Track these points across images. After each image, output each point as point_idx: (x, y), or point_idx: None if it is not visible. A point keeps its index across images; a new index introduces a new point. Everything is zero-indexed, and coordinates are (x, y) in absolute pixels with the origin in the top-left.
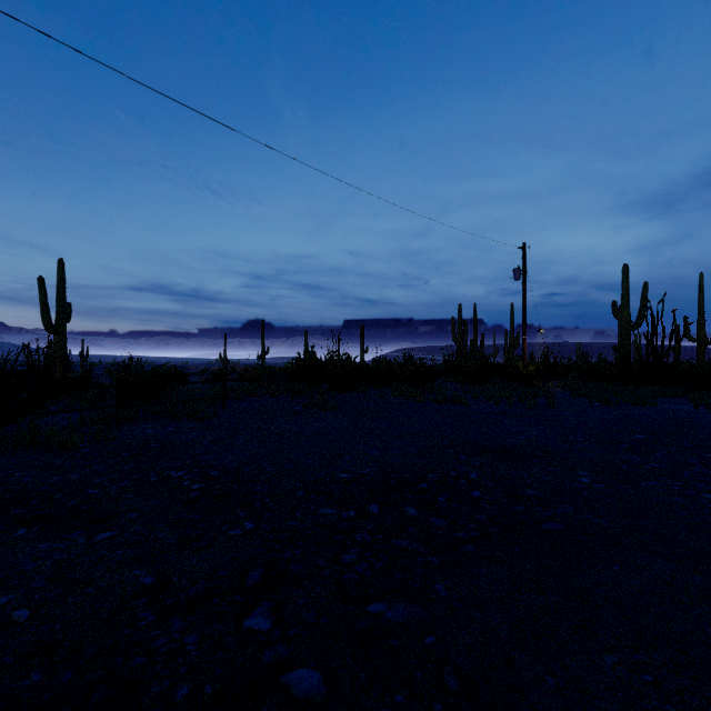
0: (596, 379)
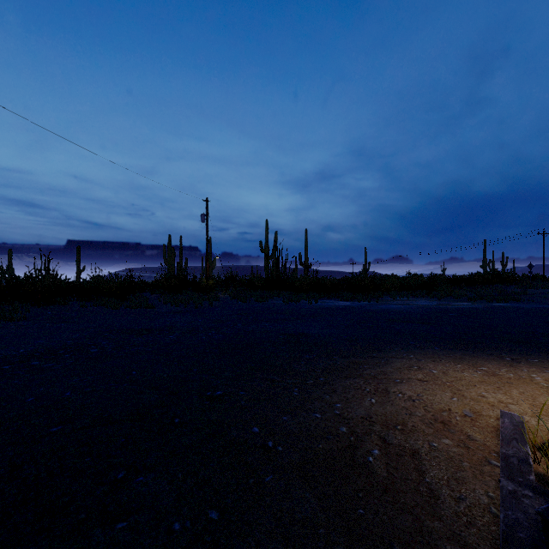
0: (251, 288)
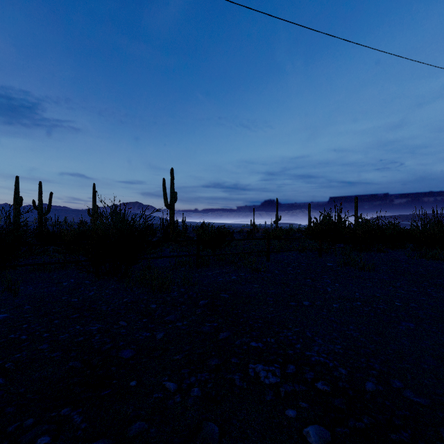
0: None
